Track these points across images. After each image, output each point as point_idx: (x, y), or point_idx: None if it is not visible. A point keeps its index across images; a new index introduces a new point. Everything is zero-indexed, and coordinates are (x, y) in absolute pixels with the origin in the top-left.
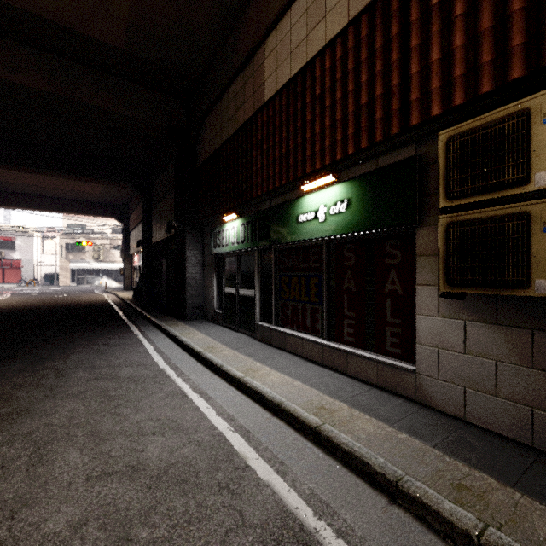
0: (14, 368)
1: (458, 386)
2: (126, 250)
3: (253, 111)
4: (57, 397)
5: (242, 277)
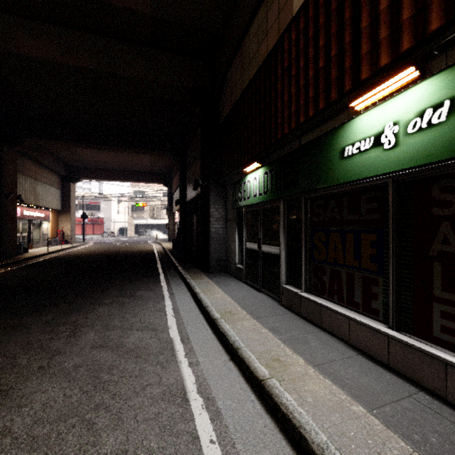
0: (44, 318)
1: None
2: (170, 209)
3: (278, 35)
4: (48, 373)
5: (265, 232)
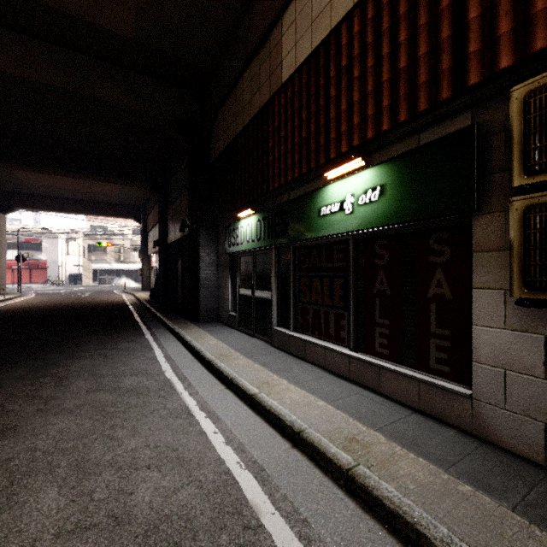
0: (15, 374)
1: (535, 420)
2: (144, 250)
3: (270, 95)
4: (50, 413)
5: (258, 278)
